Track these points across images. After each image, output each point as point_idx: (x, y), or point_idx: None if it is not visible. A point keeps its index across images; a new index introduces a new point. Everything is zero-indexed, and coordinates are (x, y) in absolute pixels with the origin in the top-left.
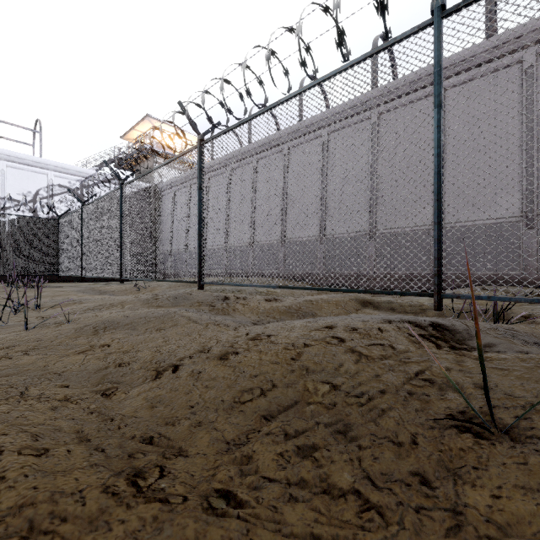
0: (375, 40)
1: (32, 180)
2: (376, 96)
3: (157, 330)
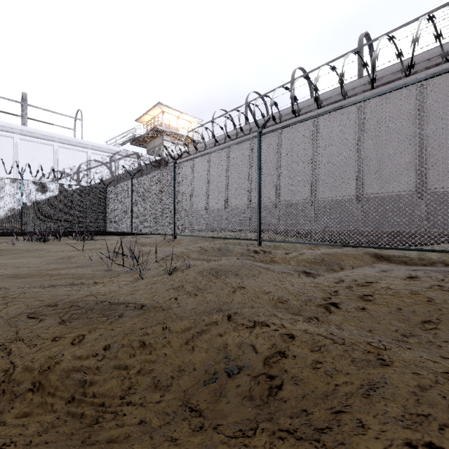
0: (361, 37)
1: (76, 156)
2: (362, 84)
3: (253, 276)
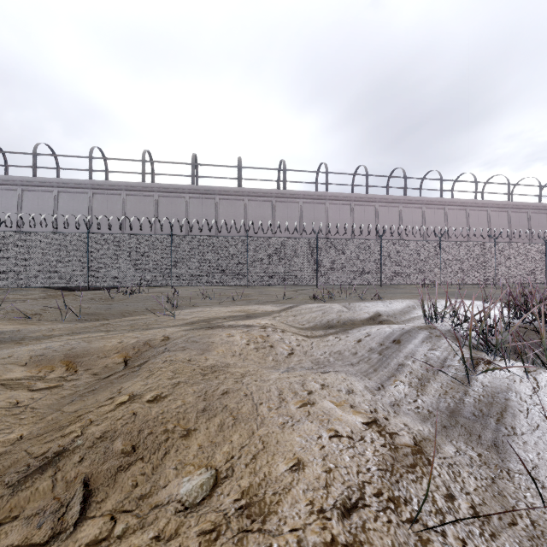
0: (92, 151)
1: None
2: (92, 184)
3: None
